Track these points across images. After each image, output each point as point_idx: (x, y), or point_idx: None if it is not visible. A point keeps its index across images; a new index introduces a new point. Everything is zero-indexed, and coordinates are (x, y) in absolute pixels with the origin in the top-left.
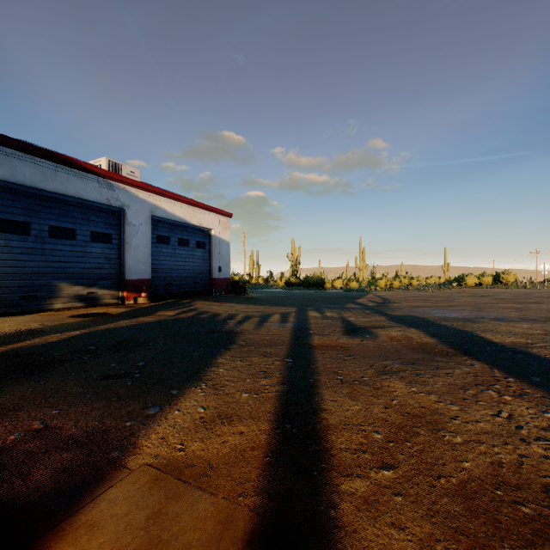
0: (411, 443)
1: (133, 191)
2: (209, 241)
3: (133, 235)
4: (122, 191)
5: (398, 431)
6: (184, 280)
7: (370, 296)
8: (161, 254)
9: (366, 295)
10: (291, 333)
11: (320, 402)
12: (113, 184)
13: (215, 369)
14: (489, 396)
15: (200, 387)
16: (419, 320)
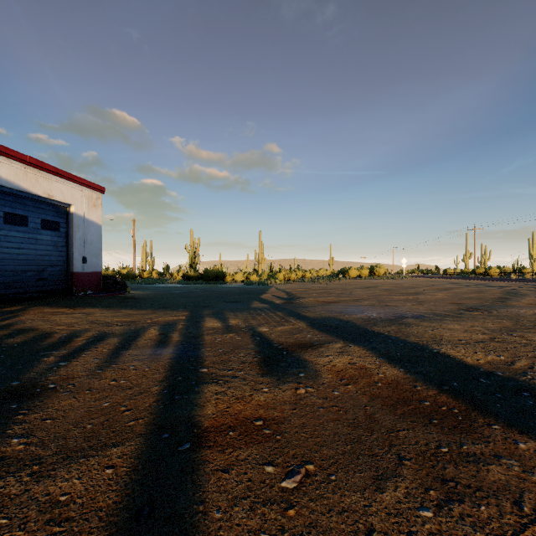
0: None
1: None
2: (66, 220)
3: None
4: None
5: None
6: (17, 276)
7: (274, 291)
8: None
9: (268, 289)
10: (164, 378)
11: None
12: None
13: None
14: None
15: None
16: (345, 324)
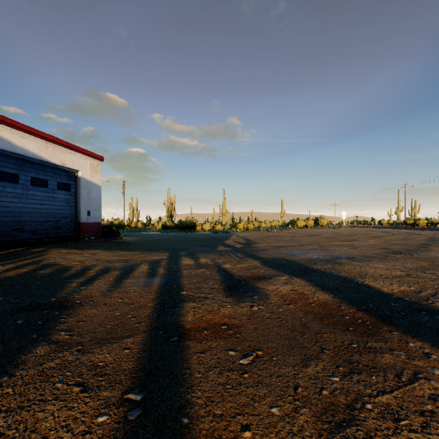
0: None
1: None
2: (75, 183)
3: None
4: None
5: None
6: (40, 225)
7: (235, 237)
8: (5, 194)
9: (231, 236)
10: (156, 298)
11: None
12: None
13: None
14: None
15: None
16: (291, 263)
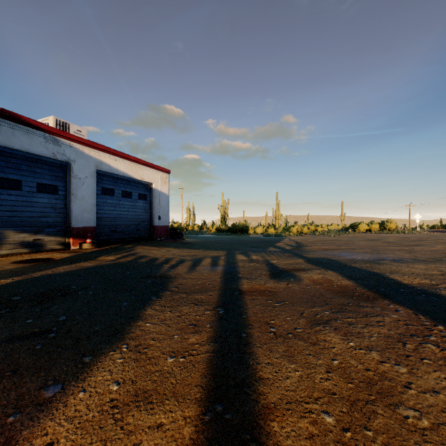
0: (371, 430)
1: (79, 147)
2: (150, 193)
3: (79, 186)
4: (68, 147)
5: (350, 410)
6: (127, 227)
7: (286, 241)
8: (106, 205)
9: (282, 239)
10: (222, 277)
11: (256, 367)
12: (59, 140)
13: (141, 323)
14: (431, 351)
15: (120, 350)
16: (332, 262)
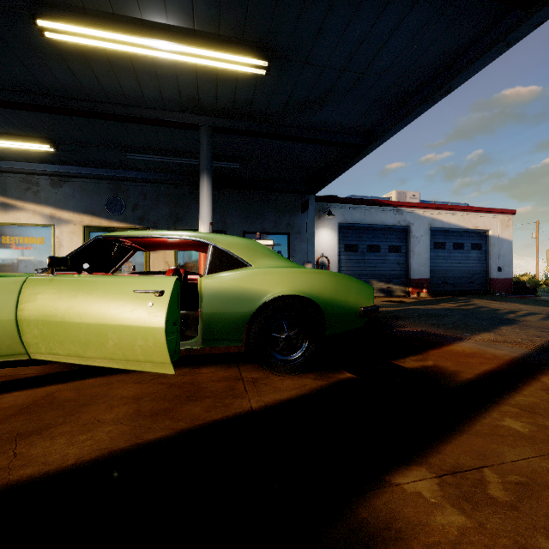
0: None
1: (416, 211)
2: (485, 241)
3: (416, 244)
4: (408, 213)
5: None
6: (458, 280)
7: None
8: (438, 258)
9: None
10: None
11: None
12: (402, 210)
13: (499, 330)
14: None
15: (490, 333)
16: None
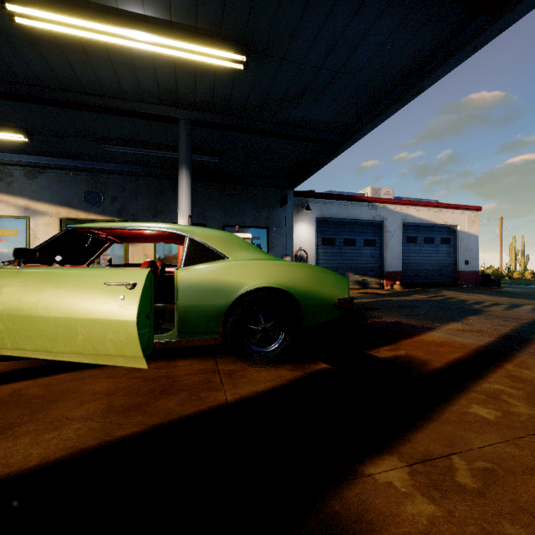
0: None
1: (389, 207)
2: (454, 236)
3: (389, 239)
4: (382, 209)
5: None
6: (429, 272)
7: None
8: (410, 252)
9: None
10: None
11: None
12: (376, 205)
13: (466, 320)
14: None
15: (458, 323)
16: None
